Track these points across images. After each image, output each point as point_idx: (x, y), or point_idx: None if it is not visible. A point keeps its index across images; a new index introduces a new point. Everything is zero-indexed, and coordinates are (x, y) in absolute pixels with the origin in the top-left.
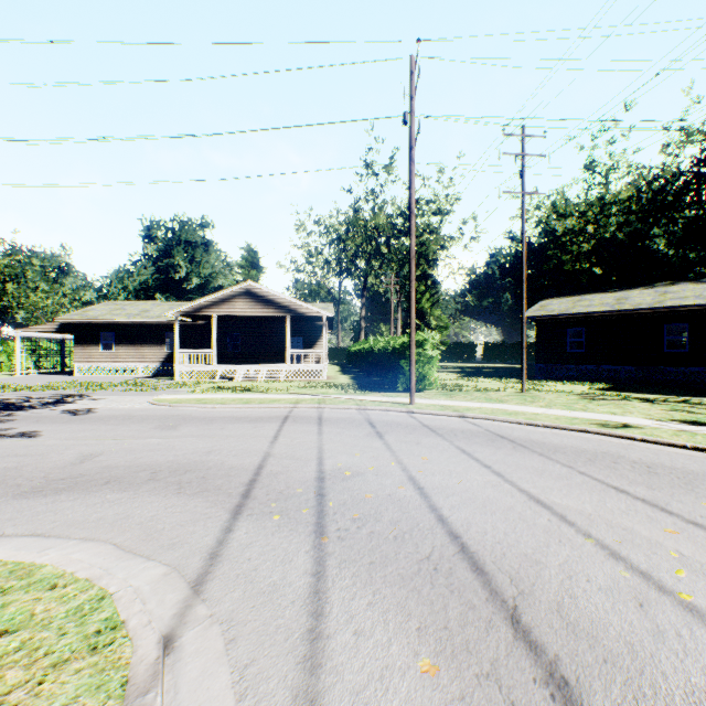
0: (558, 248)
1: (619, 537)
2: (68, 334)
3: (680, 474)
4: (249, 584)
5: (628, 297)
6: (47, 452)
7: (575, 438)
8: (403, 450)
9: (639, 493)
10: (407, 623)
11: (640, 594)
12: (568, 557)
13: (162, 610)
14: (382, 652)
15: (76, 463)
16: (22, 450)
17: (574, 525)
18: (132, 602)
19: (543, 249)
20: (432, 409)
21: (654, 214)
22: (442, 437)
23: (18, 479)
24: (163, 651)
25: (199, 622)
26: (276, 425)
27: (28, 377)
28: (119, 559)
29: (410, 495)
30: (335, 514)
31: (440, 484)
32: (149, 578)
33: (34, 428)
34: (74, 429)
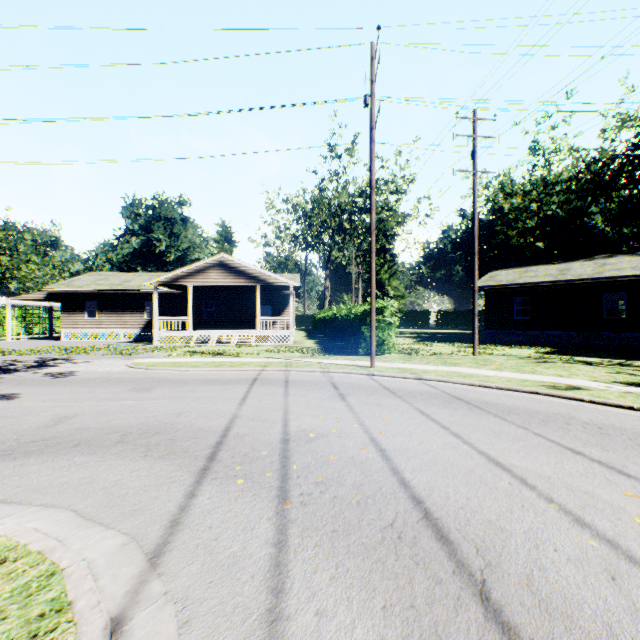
0: (505, 225)
1: (581, 502)
2: (56, 303)
3: (631, 435)
4: (209, 555)
5: (569, 268)
6: (24, 414)
7: (527, 399)
8: (364, 412)
9: (594, 455)
10: (372, 601)
11: (610, 565)
12: (533, 524)
13: (115, 587)
14: (345, 637)
15: (50, 425)
16: None
17: (535, 489)
18: (83, 579)
19: (491, 226)
20: (392, 372)
21: (592, 193)
22: (402, 399)
23: None
24: (110, 638)
25: (152, 601)
26: (245, 387)
27: (18, 342)
28: (78, 528)
29: (373, 458)
30: (299, 478)
31: (401, 446)
32: (105, 549)
33: (15, 390)
34: (53, 391)
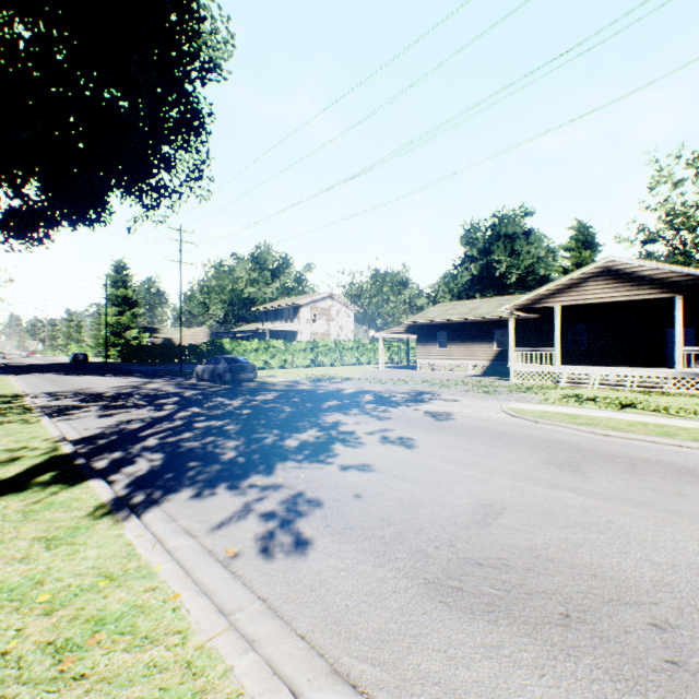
0: None
1: None
2: (410, 335)
3: None
4: None
5: None
6: (433, 482)
7: None
8: None
9: None
10: None
11: None
12: None
13: None
14: None
15: (478, 522)
16: (407, 469)
17: None
18: None
19: None
20: None
21: None
22: None
23: (418, 535)
24: None
25: None
26: None
27: (386, 370)
28: None
29: None
30: None
31: None
32: None
33: (407, 433)
34: (445, 443)
